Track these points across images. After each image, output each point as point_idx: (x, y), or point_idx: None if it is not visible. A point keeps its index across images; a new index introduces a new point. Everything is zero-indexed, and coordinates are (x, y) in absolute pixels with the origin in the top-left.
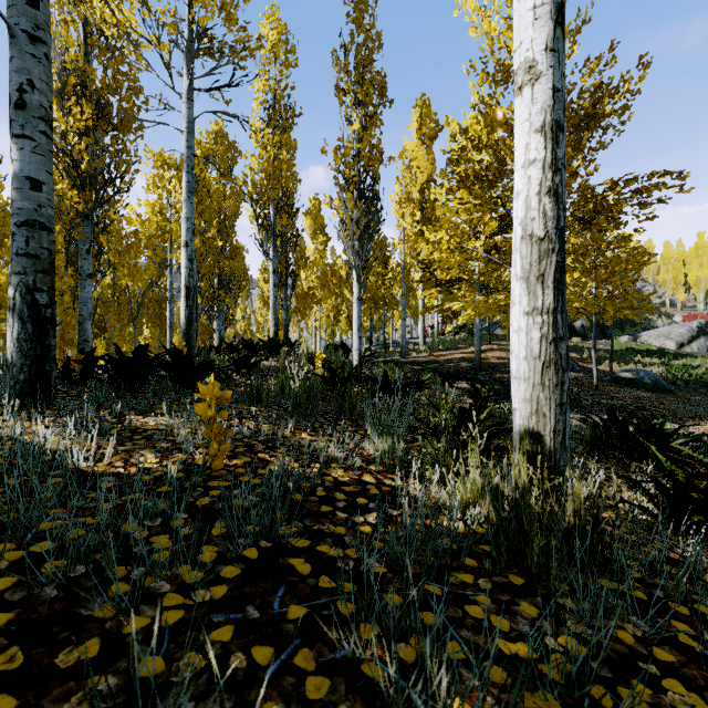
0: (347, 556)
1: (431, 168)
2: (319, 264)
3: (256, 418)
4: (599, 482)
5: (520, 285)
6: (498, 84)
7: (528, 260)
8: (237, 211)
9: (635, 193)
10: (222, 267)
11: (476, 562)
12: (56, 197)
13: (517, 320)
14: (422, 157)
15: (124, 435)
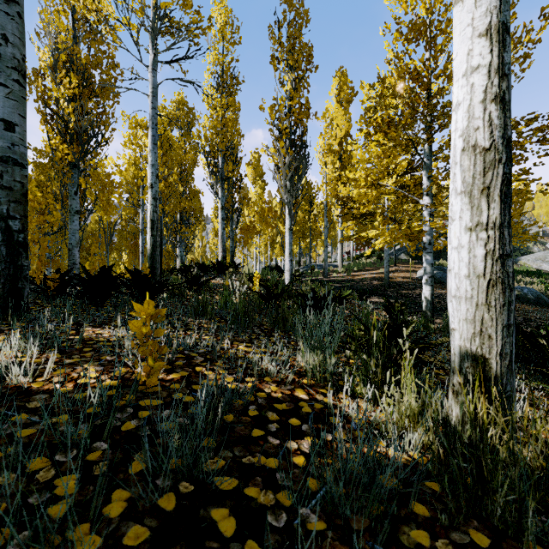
0: (279, 503)
1: (348, 125)
2: (258, 204)
3: (200, 330)
4: (523, 397)
5: (461, 200)
6: (410, 41)
7: (470, 173)
8: (194, 163)
9: (538, 129)
10: (183, 206)
11: (426, 509)
12: (51, 150)
13: (456, 236)
14: (340, 117)
15: (75, 347)
